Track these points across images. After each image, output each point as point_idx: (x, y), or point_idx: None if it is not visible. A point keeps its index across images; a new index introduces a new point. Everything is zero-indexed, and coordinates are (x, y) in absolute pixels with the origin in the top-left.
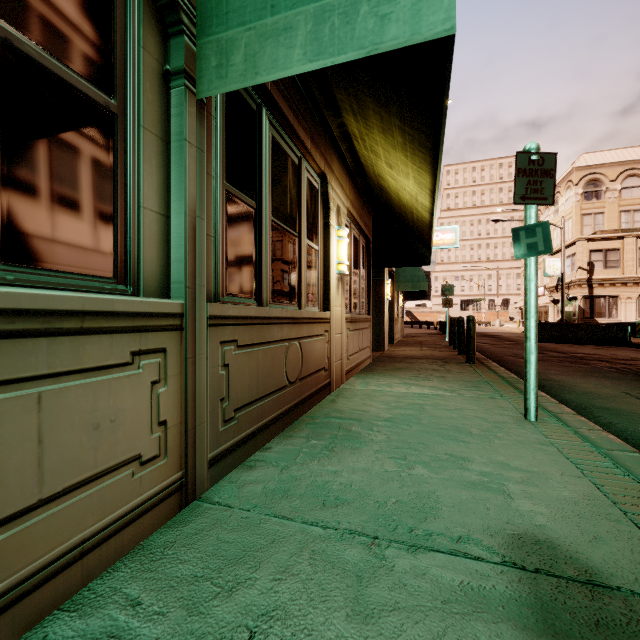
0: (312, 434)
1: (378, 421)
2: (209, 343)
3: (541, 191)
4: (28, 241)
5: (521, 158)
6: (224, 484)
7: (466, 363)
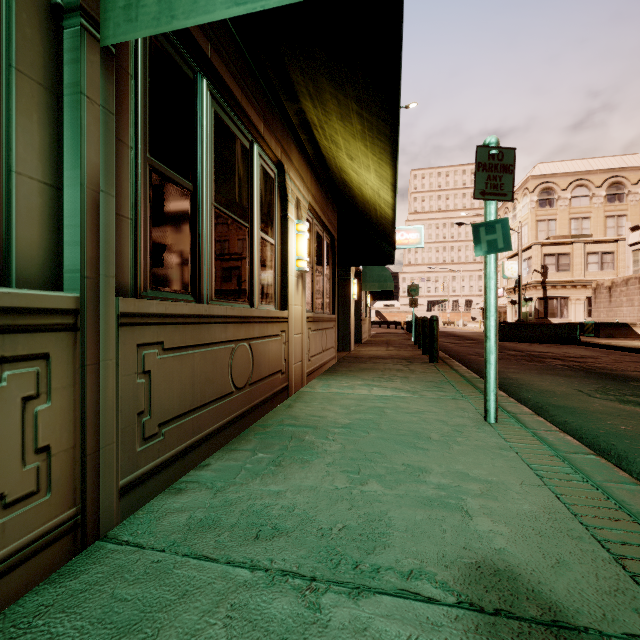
0: (260, 446)
1: (335, 428)
2: (120, 346)
3: (501, 187)
4: None
5: (481, 152)
6: (141, 515)
7: (430, 363)
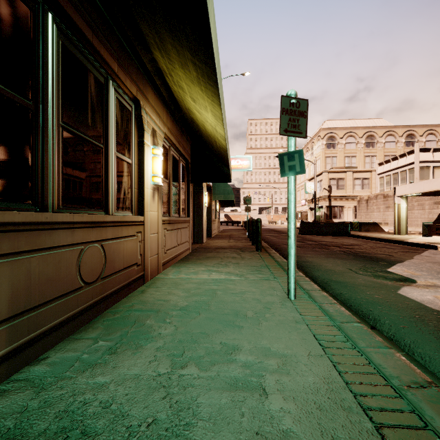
0: (104, 333)
1: (174, 310)
2: None
3: (298, 127)
4: None
5: (285, 100)
6: None
7: (256, 251)
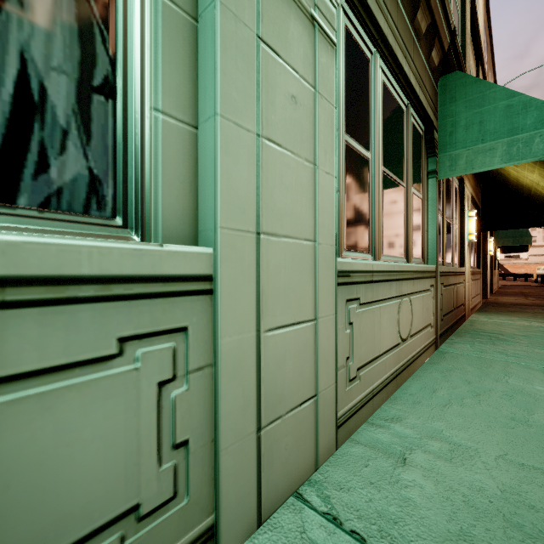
0: (473, 337)
1: (516, 336)
2: (439, 284)
3: None
4: (414, 250)
5: None
6: (444, 347)
7: None
